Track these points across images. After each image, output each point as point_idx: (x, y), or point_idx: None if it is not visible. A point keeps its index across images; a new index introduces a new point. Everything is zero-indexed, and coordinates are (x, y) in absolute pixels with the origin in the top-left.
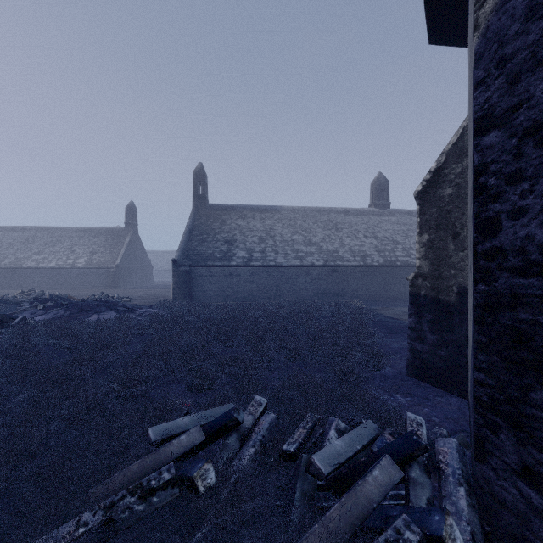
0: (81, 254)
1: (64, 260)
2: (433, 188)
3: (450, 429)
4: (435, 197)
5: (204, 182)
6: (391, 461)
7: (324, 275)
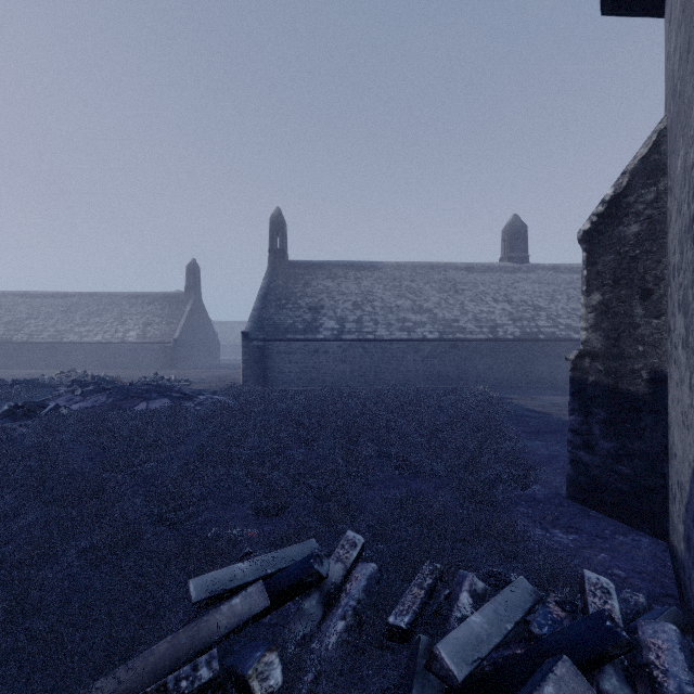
0: (133, 326)
1: (112, 332)
2: (609, 226)
3: (647, 592)
4: (612, 238)
5: (282, 233)
6: (573, 668)
7: (439, 352)
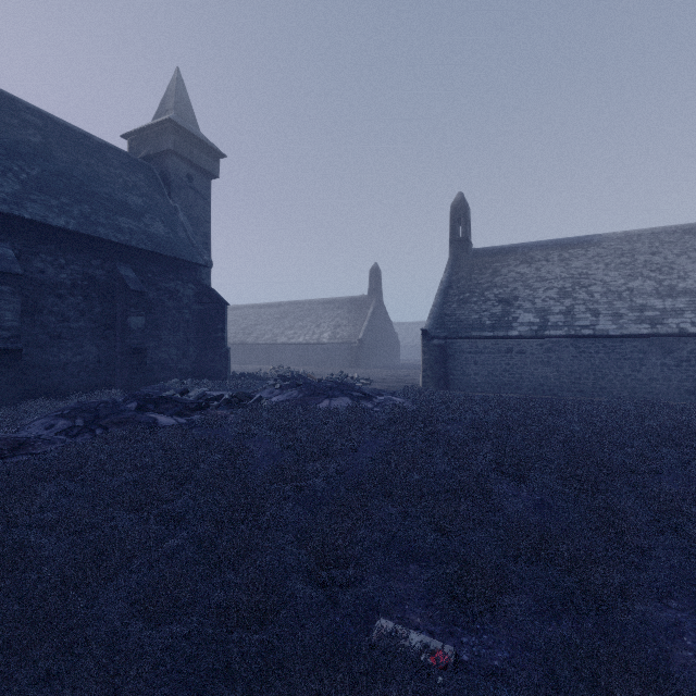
0: (326, 328)
1: (310, 334)
2: None
3: None
4: None
5: (465, 219)
6: None
7: None
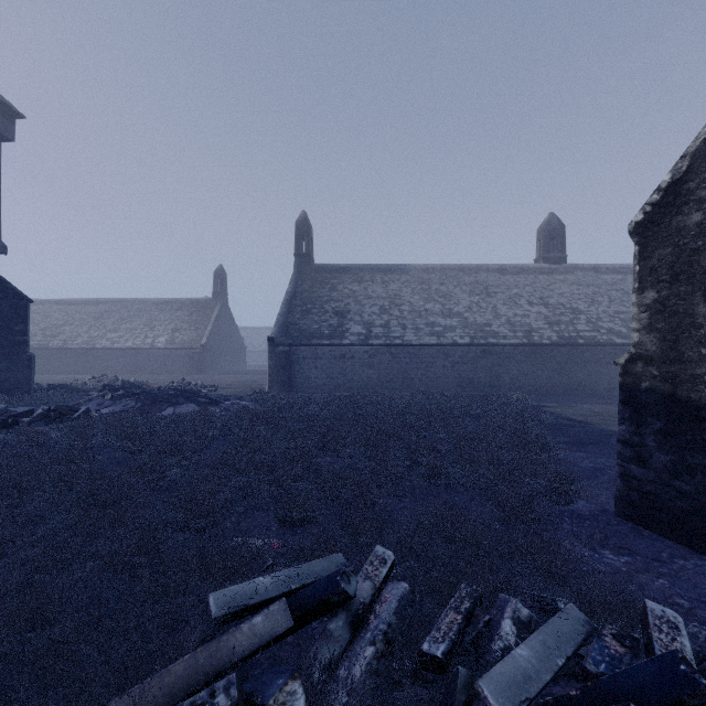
0: (162, 332)
1: (142, 338)
2: (666, 215)
3: None
4: (669, 229)
5: (308, 237)
6: None
7: (471, 357)
